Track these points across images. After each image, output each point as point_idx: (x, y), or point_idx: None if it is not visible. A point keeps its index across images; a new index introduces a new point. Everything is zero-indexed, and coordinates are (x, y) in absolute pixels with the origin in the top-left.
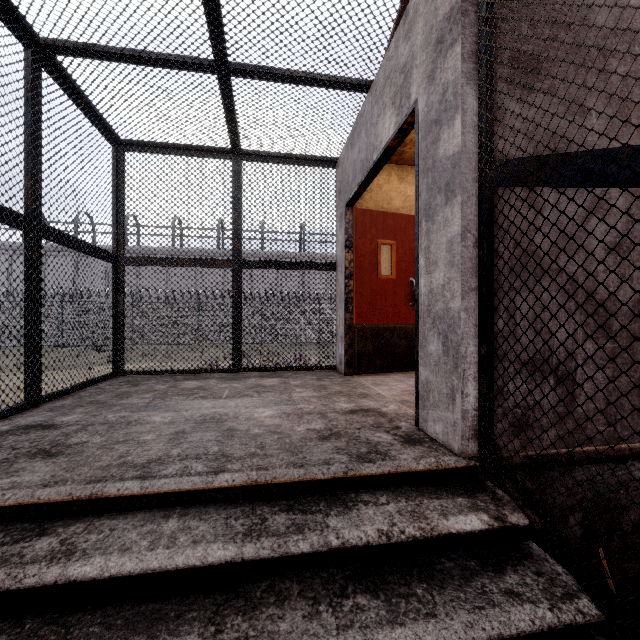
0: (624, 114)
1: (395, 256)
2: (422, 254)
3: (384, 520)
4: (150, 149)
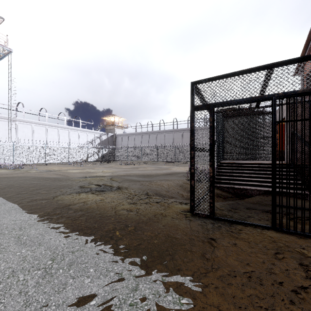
0: None
1: None
2: (285, 138)
3: None
4: (229, 118)
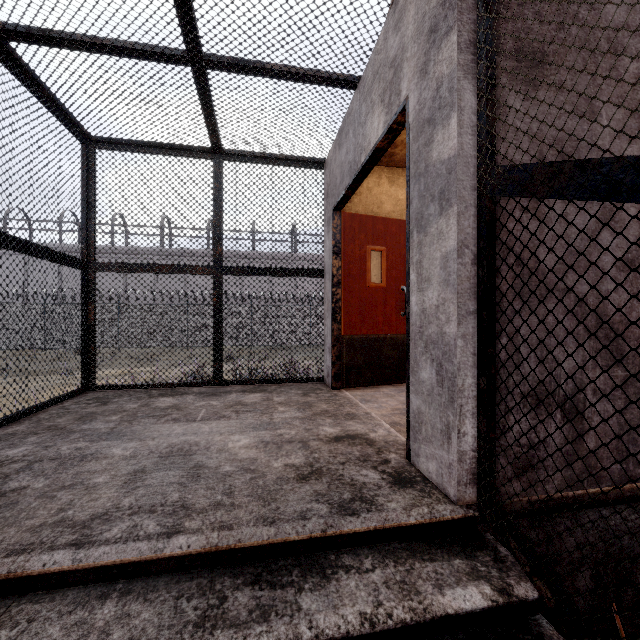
0: (637, 115)
1: (385, 263)
2: (413, 268)
3: (368, 597)
4: (124, 147)
